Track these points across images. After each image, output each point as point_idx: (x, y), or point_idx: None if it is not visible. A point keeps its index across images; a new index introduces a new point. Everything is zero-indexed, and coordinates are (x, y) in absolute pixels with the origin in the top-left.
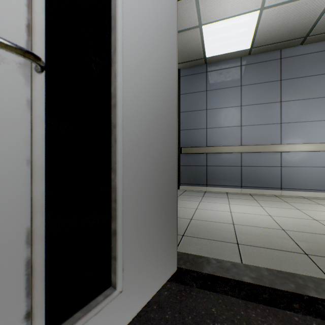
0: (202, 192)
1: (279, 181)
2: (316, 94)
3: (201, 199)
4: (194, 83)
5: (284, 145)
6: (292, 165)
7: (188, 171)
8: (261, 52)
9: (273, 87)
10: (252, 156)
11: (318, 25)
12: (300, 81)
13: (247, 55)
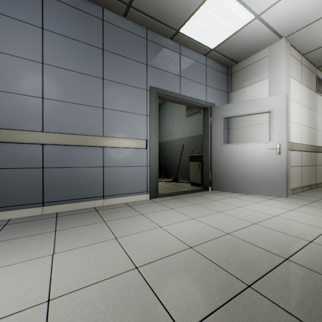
0: None
1: (101, 187)
2: (139, 83)
3: None
4: None
5: (107, 139)
6: (116, 164)
7: None
8: None
9: (94, 54)
10: (62, 151)
11: None
12: (125, 61)
13: None
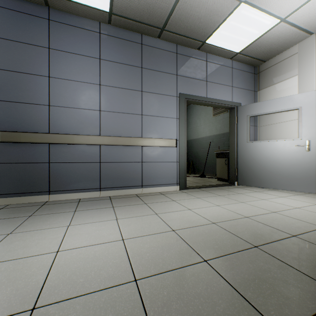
0: (38, 206)
1: (141, 178)
2: (170, 91)
3: (17, 226)
4: (26, 27)
5: (145, 139)
6: (152, 160)
7: (13, 173)
8: (123, 27)
9: (135, 72)
10: (113, 150)
11: (172, 19)
12: (158, 75)
13: (107, 22)
